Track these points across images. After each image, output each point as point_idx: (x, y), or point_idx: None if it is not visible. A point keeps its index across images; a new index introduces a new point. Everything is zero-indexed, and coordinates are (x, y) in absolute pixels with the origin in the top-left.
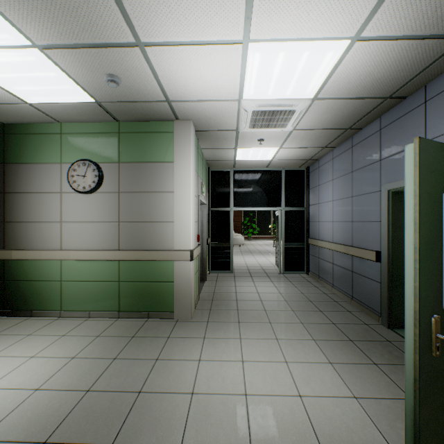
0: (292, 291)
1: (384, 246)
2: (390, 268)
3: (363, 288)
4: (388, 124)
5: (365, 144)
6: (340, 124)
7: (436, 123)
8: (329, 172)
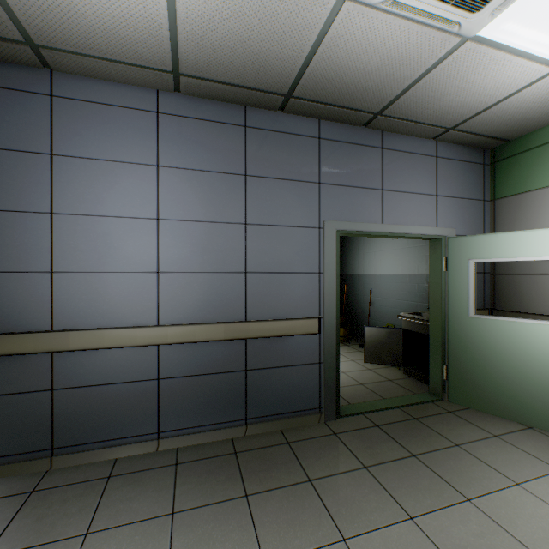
0: (152, 544)
1: (332, 308)
2: (337, 336)
3: (280, 388)
4: (335, 140)
5: (287, 143)
6: (318, 83)
7: (393, 178)
8: (140, 140)
